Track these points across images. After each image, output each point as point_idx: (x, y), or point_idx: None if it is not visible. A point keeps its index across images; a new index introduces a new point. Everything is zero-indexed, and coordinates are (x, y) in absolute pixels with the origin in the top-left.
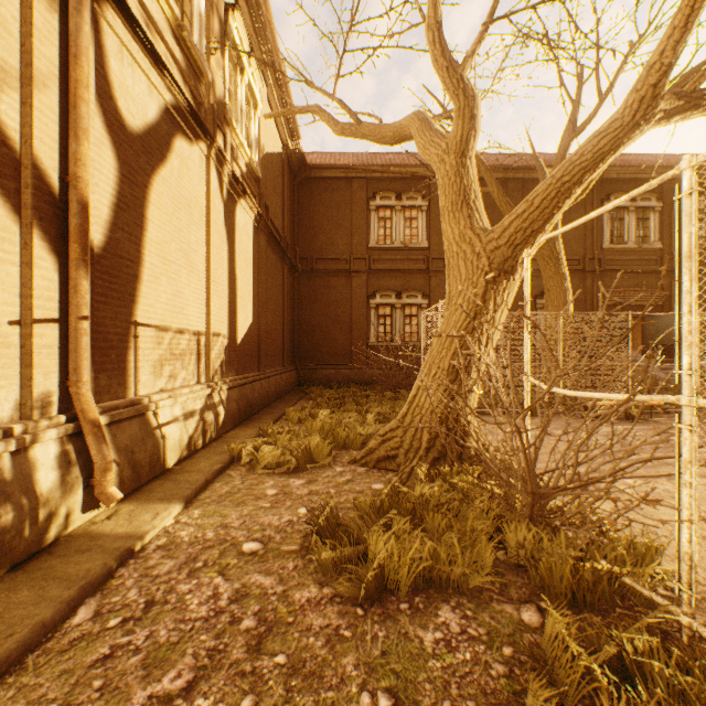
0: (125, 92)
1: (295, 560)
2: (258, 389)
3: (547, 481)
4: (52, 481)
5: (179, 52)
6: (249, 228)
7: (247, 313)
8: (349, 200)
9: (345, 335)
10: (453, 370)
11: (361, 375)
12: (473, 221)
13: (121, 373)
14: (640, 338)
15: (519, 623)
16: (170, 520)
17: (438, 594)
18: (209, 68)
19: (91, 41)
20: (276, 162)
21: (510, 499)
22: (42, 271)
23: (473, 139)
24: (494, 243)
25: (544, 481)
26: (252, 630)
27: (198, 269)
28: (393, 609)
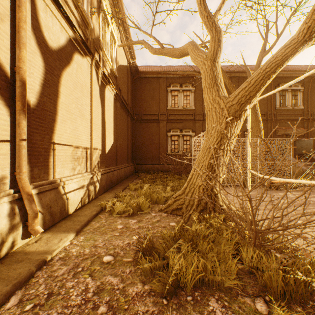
0: (48, 29)
1: (130, 267)
2: (116, 174)
3: (261, 224)
4: (4, 224)
5: (76, 12)
6: (112, 99)
7: (111, 139)
8: (158, 87)
9: (156, 149)
10: (210, 166)
11: (163, 167)
12: (219, 92)
13: (46, 167)
14: (293, 150)
15: (255, 311)
16: (68, 242)
17: (207, 290)
18: (91, 22)
19: (28, 0)
20: (124, 69)
21: (242, 233)
22: (0, 115)
23: (219, 52)
24: (230, 103)
25: (260, 224)
26: (104, 314)
27: (86, 117)
28: (183, 300)
